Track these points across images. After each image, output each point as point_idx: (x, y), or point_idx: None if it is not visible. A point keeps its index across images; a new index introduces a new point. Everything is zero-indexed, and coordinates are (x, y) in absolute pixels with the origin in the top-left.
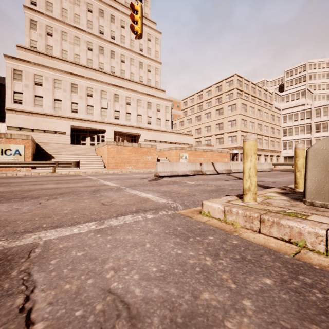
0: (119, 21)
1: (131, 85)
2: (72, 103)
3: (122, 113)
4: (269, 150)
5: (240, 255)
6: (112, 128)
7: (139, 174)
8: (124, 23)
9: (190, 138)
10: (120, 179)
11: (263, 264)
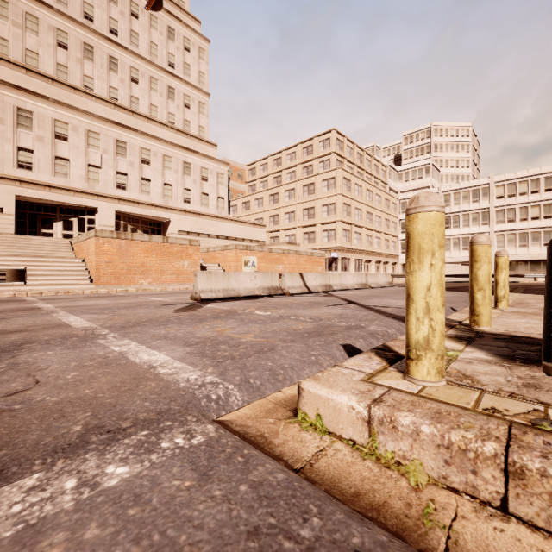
0: (127, 3)
1: (152, 127)
2: (20, 149)
3: (133, 178)
4: (382, 254)
5: None
6: (112, 205)
7: (161, 294)
8: (138, 9)
9: (262, 231)
10: (112, 307)
11: None
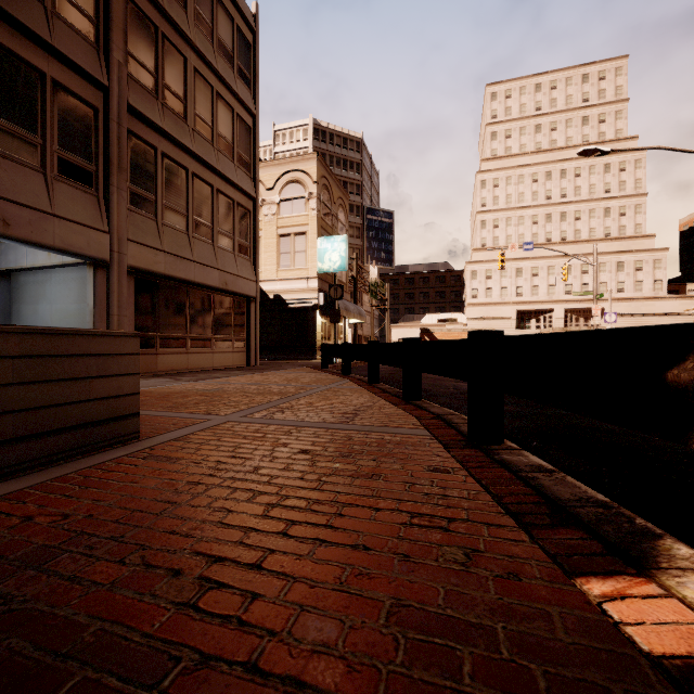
0: (572, 172)
1: (590, 245)
2: (517, 288)
3: (575, 286)
4: None
5: None
6: (562, 306)
7: None
8: (580, 170)
9: None
10: None
11: None
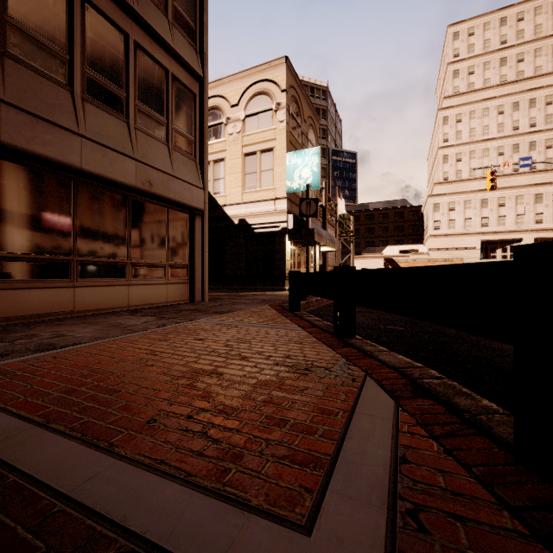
0: (542, 100)
1: None
2: (482, 218)
3: (547, 214)
4: None
5: None
6: (532, 235)
7: None
8: (551, 98)
9: None
10: None
11: None
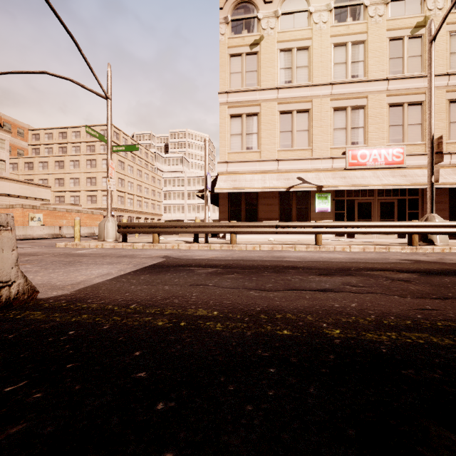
0: None
1: None
2: None
3: None
4: (149, 213)
5: (64, 248)
6: None
7: None
8: None
9: (47, 191)
10: None
11: (69, 248)
